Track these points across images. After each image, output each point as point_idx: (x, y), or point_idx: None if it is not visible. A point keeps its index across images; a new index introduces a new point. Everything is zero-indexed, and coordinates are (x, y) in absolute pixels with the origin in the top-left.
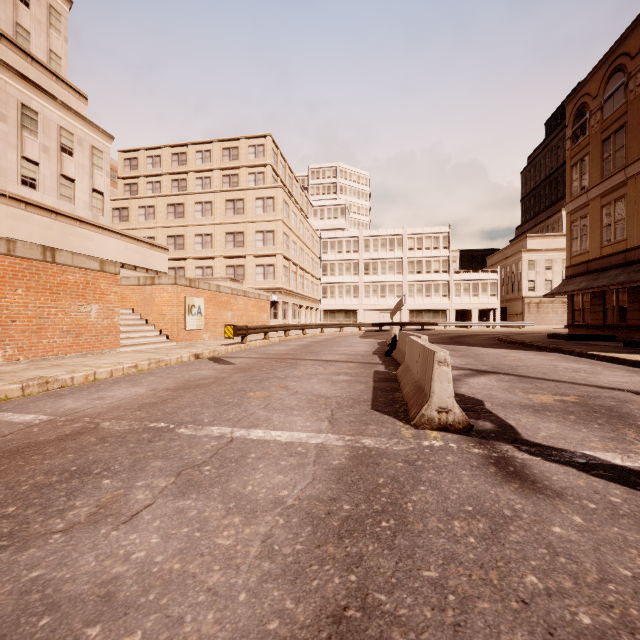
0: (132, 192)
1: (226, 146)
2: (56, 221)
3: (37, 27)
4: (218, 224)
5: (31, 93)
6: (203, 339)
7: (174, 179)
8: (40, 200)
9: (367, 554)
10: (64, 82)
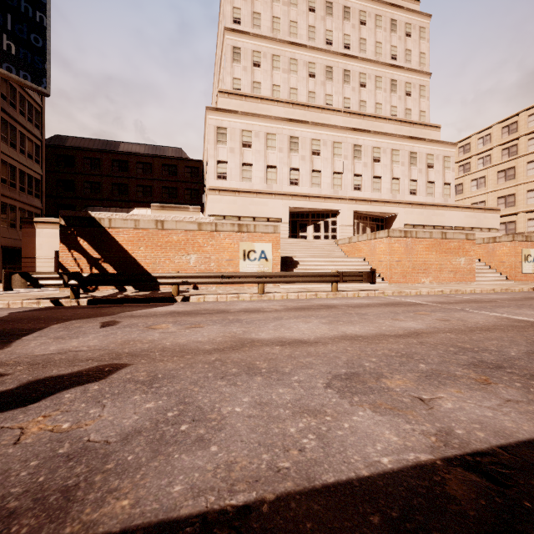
0: (465, 170)
1: None
2: (425, 209)
3: (414, 103)
4: None
5: (413, 144)
6: None
7: (503, 148)
8: (417, 200)
9: None
10: (427, 126)
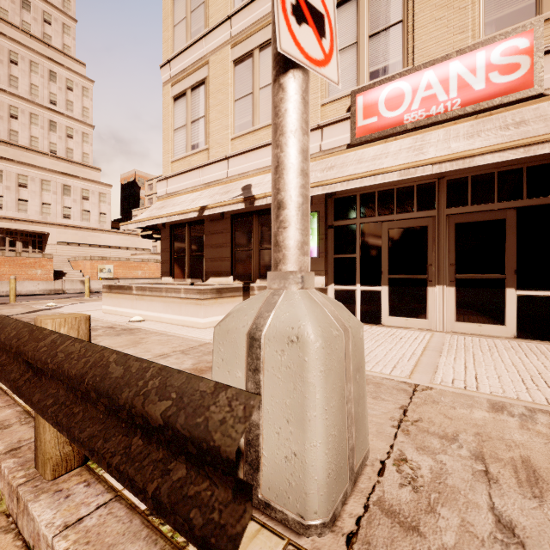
0: (151, 203)
1: None
2: (80, 231)
3: (77, 145)
4: None
5: (68, 179)
6: None
7: None
8: (72, 223)
9: None
10: (88, 166)
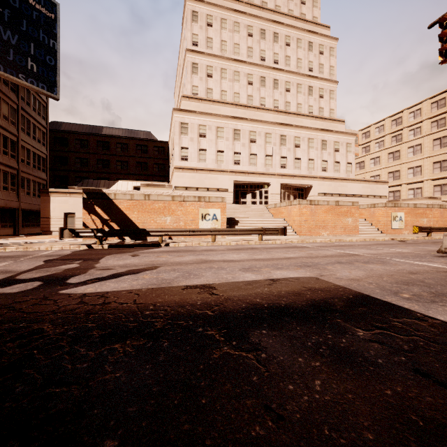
0: (366, 151)
1: (434, 101)
2: (332, 182)
3: (325, 103)
4: (426, 158)
5: (324, 134)
6: (403, 234)
7: (393, 136)
8: (327, 175)
9: (390, 254)
10: (335, 120)
